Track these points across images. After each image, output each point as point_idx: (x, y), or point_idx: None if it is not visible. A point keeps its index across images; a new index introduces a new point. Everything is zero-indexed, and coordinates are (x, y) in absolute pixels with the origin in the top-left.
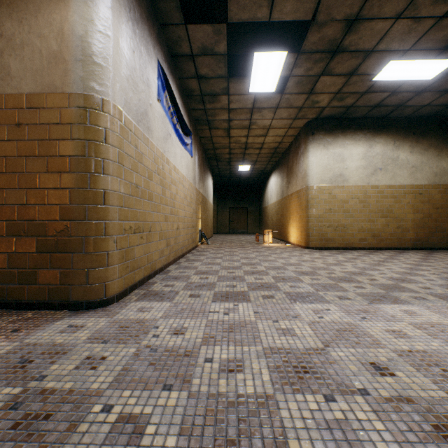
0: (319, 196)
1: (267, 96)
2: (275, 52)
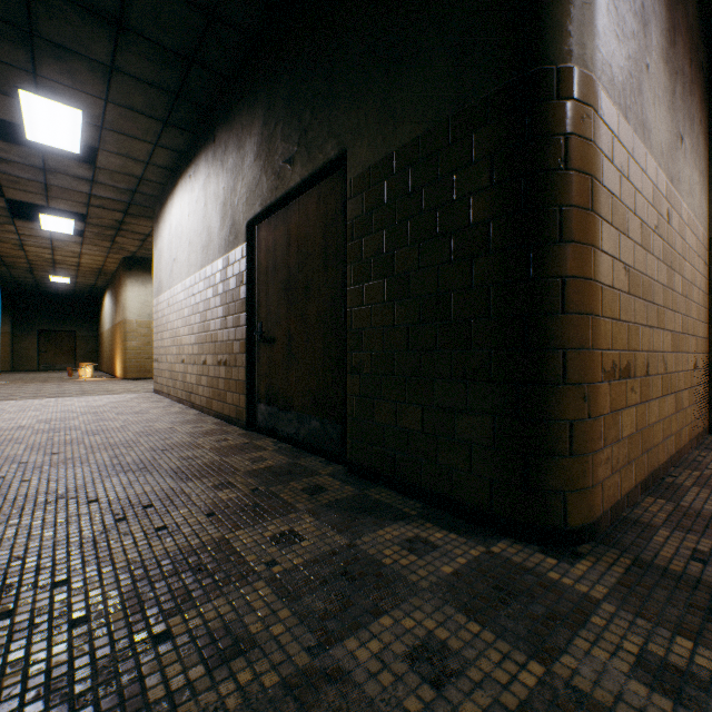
0: (138, 330)
1: (67, 235)
2: (63, 218)
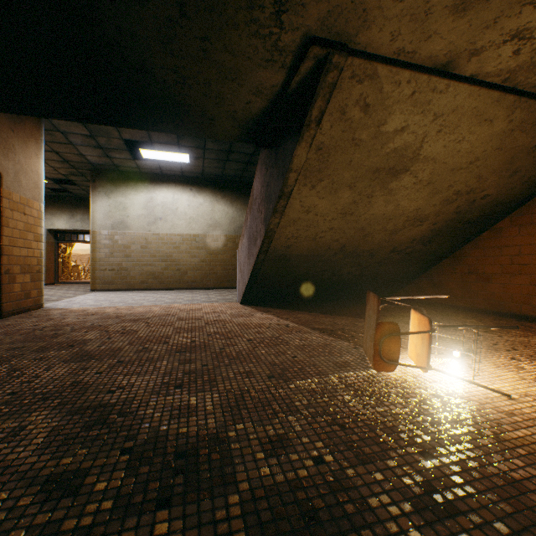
0: None
1: None
2: None
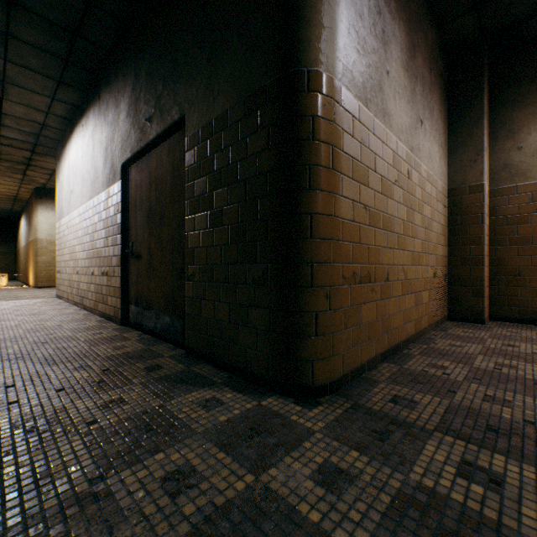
0: (48, 247)
1: None
2: None
